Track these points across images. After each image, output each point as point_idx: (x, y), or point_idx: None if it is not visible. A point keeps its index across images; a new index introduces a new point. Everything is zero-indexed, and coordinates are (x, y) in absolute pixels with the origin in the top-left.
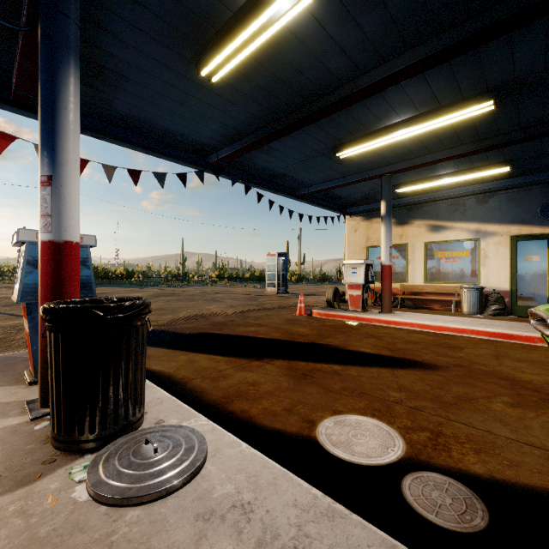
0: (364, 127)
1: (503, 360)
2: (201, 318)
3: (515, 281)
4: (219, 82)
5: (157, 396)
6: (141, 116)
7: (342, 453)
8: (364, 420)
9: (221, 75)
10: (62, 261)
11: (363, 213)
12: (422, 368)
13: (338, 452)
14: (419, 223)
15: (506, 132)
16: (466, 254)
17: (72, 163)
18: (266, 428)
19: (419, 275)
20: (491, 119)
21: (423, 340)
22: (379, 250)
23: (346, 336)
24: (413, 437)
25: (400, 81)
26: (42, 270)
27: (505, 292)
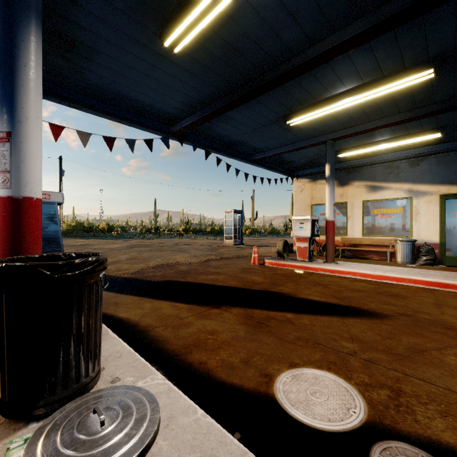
0: (312, 96)
1: (444, 309)
2: (167, 267)
3: (444, 235)
4: (181, 54)
5: (117, 349)
6: (113, 87)
7: (302, 415)
8: (320, 375)
9: (183, 45)
10: (21, 216)
11: (308, 175)
12: (370, 317)
13: (298, 414)
14: (357, 184)
15: (441, 100)
16: (399, 211)
17: (32, 120)
18: (223, 383)
19: (358, 229)
20: (429, 88)
21: (366, 289)
22: (322, 208)
23: (295, 284)
24: (373, 396)
25: (348, 49)
26: (1, 226)
27: (435, 245)
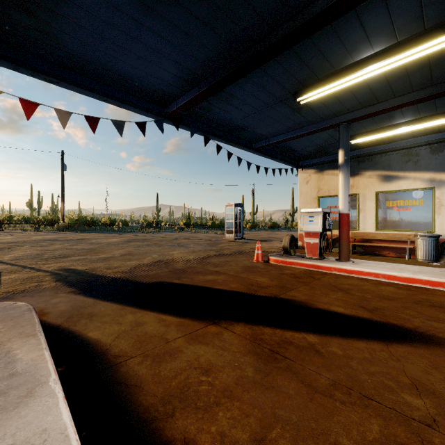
0: (329, 64)
1: None
2: (163, 264)
3: None
4: (170, 2)
5: (44, 424)
6: (94, 56)
7: None
8: None
9: None
10: None
11: (314, 166)
12: (423, 342)
13: None
14: (370, 174)
15: None
16: (419, 203)
17: None
18: None
19: (370, 223)
20: None
21: (397, 295)
22: (330, 200)
23: (309, 288)
24: None
25: None
26: None
27: None
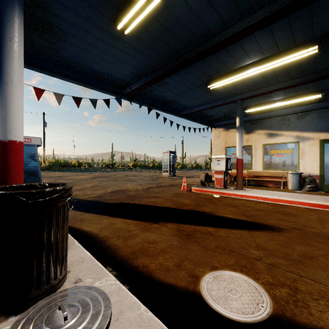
0: (226, 67)
1: (325, 224)
2: (120, 192)
3: (322, 169)
4: (130, 35)
5: (80, 256)
6: (80, 61)
7: (222, 309)
8: (235, 276)
9: (131, 28)
10: (7, 155)
11: (223, 126)
12: (270, 230)
13: (218, 308)
14: (259, 132)
15: (322, 70)
16: (290, 151)
17: (16, 82)
18: (161, 282)
19: (259, 165)
20: (313, 61)
21: (266, 209)
22: (233, 149)
23: (214, 205)
24: (276, 293)
25: (254, 31)
26: None
27: (316, 176)
